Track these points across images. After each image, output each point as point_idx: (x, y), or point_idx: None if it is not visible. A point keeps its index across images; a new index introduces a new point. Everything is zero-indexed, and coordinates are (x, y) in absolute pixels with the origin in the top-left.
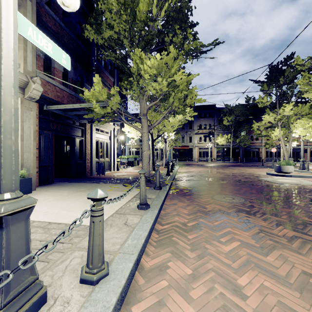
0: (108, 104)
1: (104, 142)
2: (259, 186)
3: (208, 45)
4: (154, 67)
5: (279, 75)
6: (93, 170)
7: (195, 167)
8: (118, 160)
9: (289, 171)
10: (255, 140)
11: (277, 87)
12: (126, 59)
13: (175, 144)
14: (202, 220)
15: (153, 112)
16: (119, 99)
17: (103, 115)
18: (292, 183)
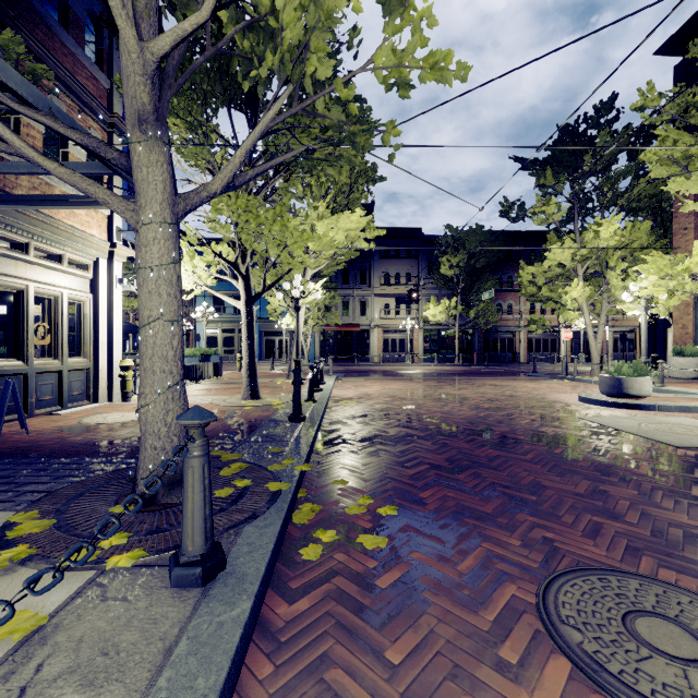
0: None
1: (61, 299)
2: (647, 470)
3: None
4: None
5: (579, 151)
6: None
7: (379, 379)
8: (125, 365)
9: (644, 392)
10: (506, 314)
11: (574, 181)
12: None
13: (327, 320)
14: None
15: (245, 194)
16: None
17: None
18: None
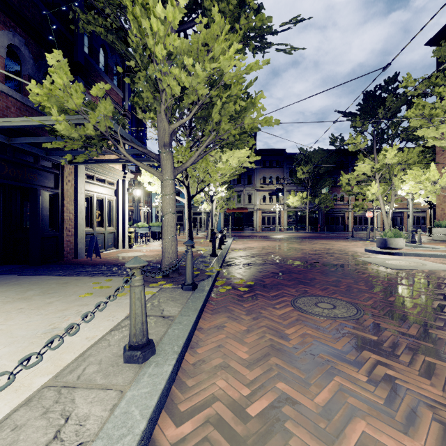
0: (88, 117)
1: (105, 200)
2: (366, 275)
3: (284, 24)
4: (181, 47)
5: (376, 106)
6: (80, 249)
7: (257, 240)
8: (130, 230)
9: (399, 246)
10: (339, 201)
11: (374, 123)
12: (126, 31)
13: (228, 205)
14: (284, 384)
15: (189, 149)
16: (110, 109)
17: (85, 144)
18: (413, 267)
